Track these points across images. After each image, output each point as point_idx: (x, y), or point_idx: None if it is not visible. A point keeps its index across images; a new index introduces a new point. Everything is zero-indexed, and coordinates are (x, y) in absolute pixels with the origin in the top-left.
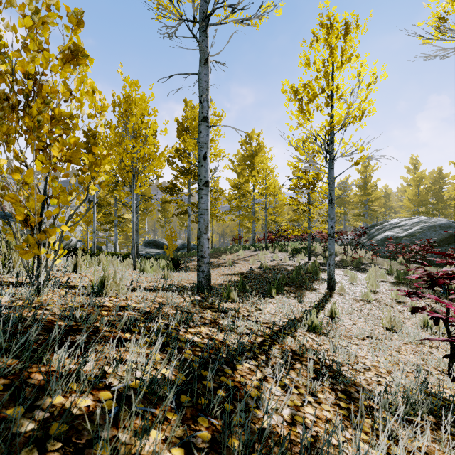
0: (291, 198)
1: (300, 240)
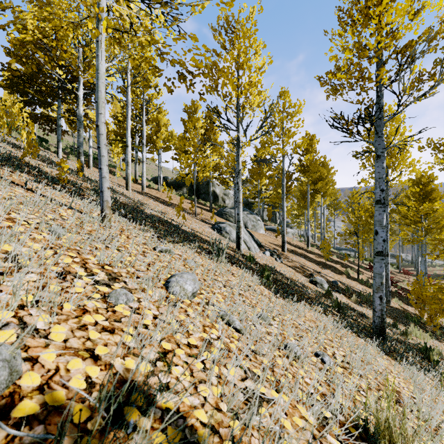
0: None
1: None
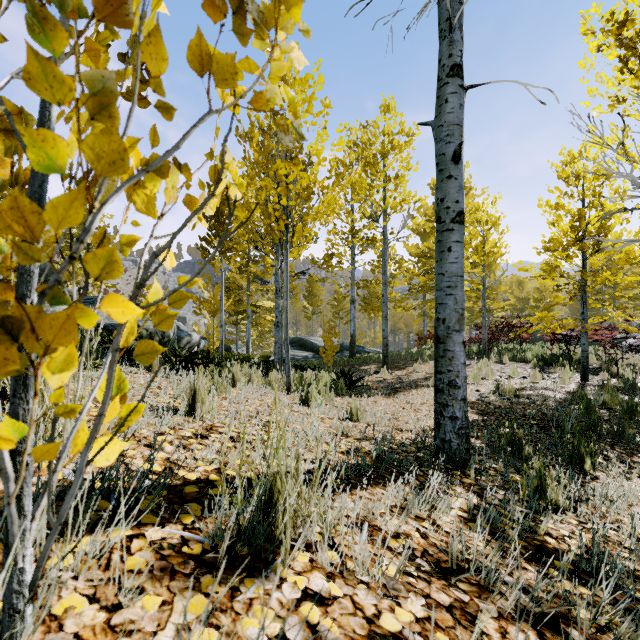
0: (546, 266)
1: (532, 341)
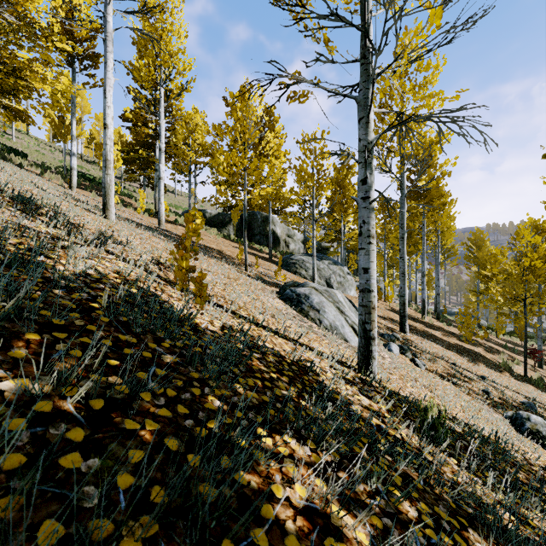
0: None
1: None
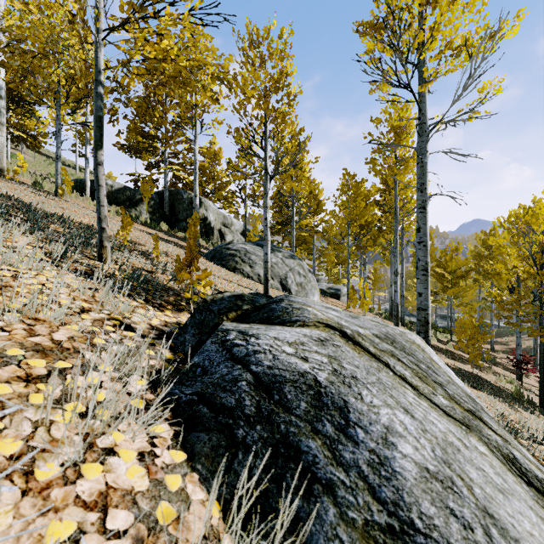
0: None
1: None
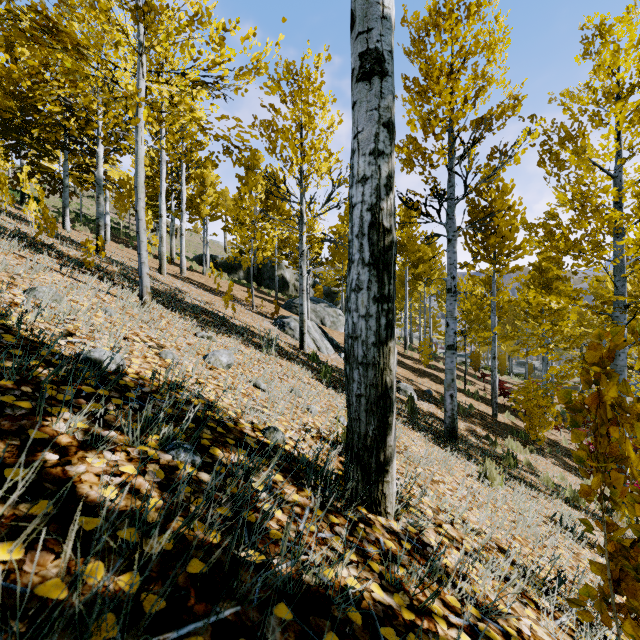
0: None
1: None
